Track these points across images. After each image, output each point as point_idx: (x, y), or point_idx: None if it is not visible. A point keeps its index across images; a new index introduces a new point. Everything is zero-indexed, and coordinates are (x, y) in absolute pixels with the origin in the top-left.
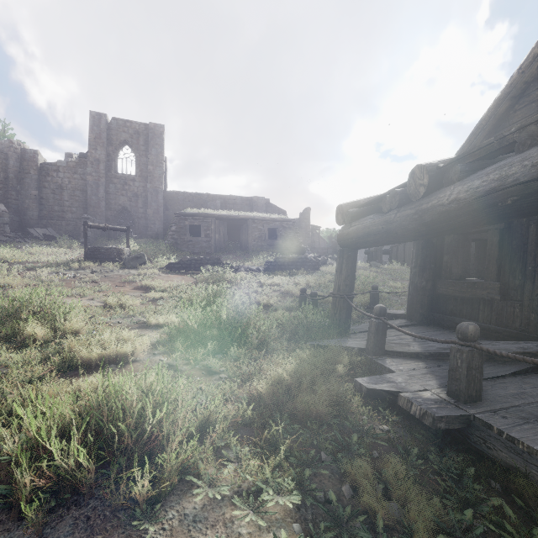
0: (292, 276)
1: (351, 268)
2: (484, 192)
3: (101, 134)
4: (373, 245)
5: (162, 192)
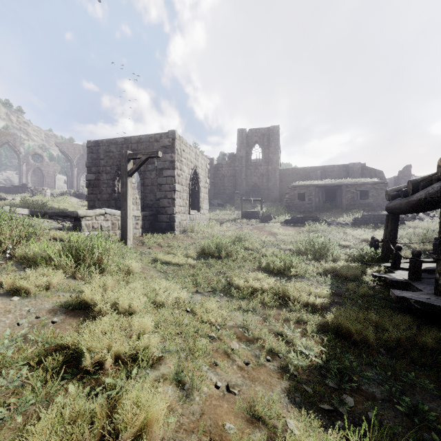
0: (376, 228)
1: (394, 225)
2: (418, 199)
3: (243, 141)
4: (400, 214)
5: (278, 171)
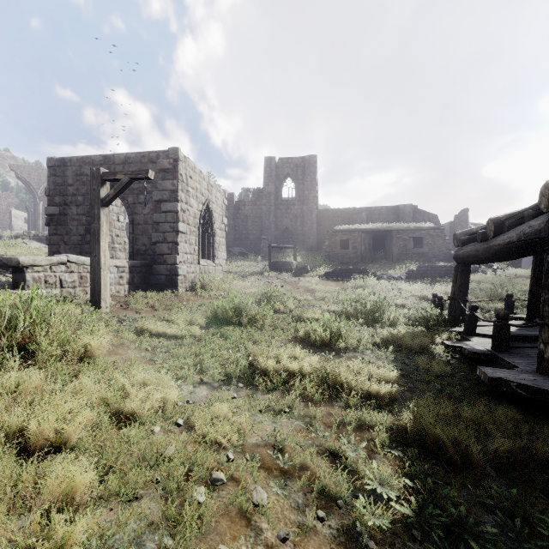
0: (434, 283)
1: (464, 279)
2: (506, 243)
3: (271, 173)
4: (474, 263)
5: (315, 212)
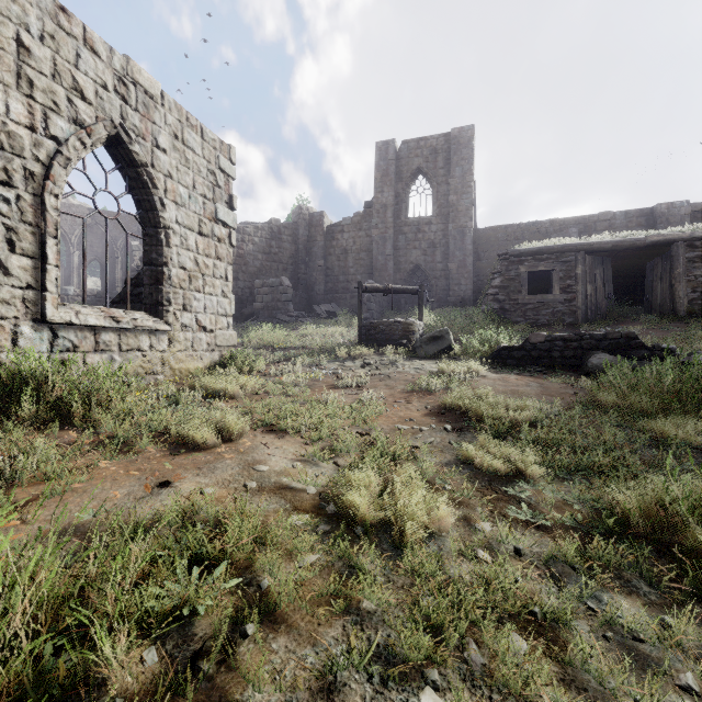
0: None
1: None
2: None
3: (388, 170)
4: None
5: (471, 233)
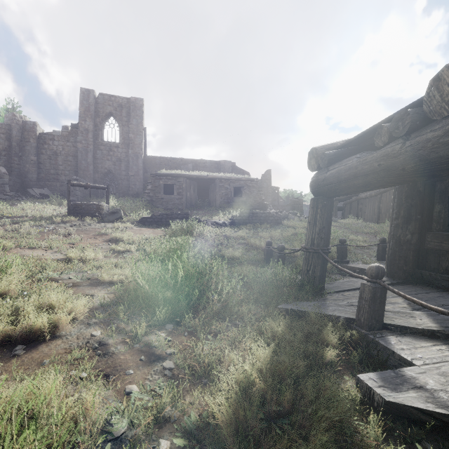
0: (256, 229)
1: (327, 219)
2: None
3: (89, 108)
4: (360, 189)
5: (142, 157)
